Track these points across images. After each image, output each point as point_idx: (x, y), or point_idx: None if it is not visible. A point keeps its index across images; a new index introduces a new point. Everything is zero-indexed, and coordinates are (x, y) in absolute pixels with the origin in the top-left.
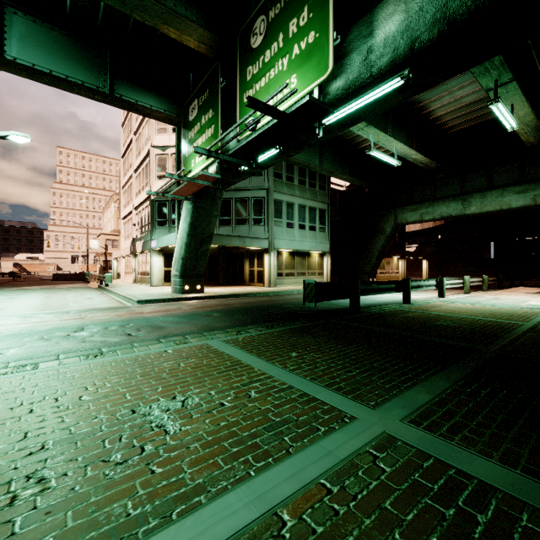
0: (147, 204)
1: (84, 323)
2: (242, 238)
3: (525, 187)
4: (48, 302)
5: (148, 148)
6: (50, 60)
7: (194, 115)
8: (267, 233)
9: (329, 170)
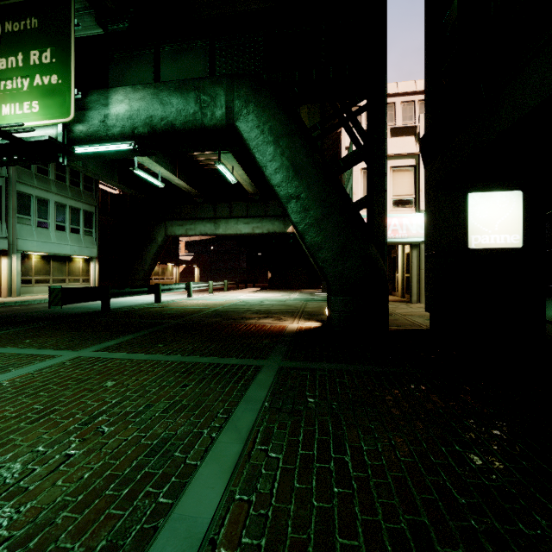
0: None
1: None
2: None
3: (249, 220)
4: None
5: None
6: None
7: None
8: (6, 231)
9: (95, 174)
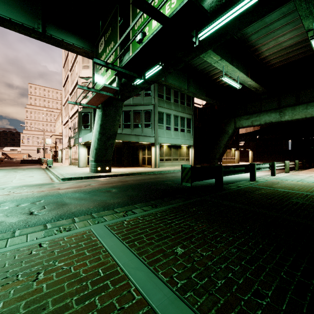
0: (77, 115)
1: (5, 199)
2: (137, 136)
3: None
4: None
5: (77, 78)
6: None
7: (102, 48)
8: (154, 133)
9: (193, 93)
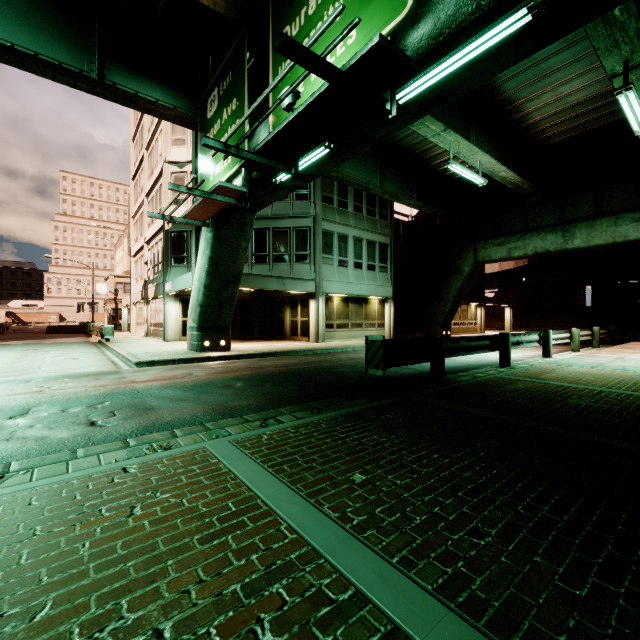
0: (160, 236)
1: (37, 401)
2: (281, 279)
3: None
4: (14, 364)
5: (162, 164)
6: (11, 29)
7: (213, 109)
8: (314, 273)
9: (393, 193)
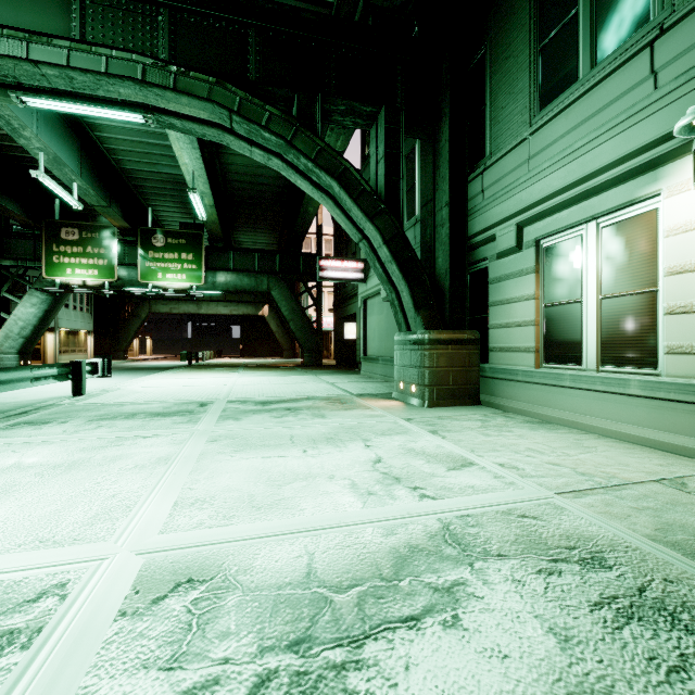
0: None
1: None
2: None
3: (227, 304)
4: None
5: None
6: None
7: (73, 238)
8: None
9: None
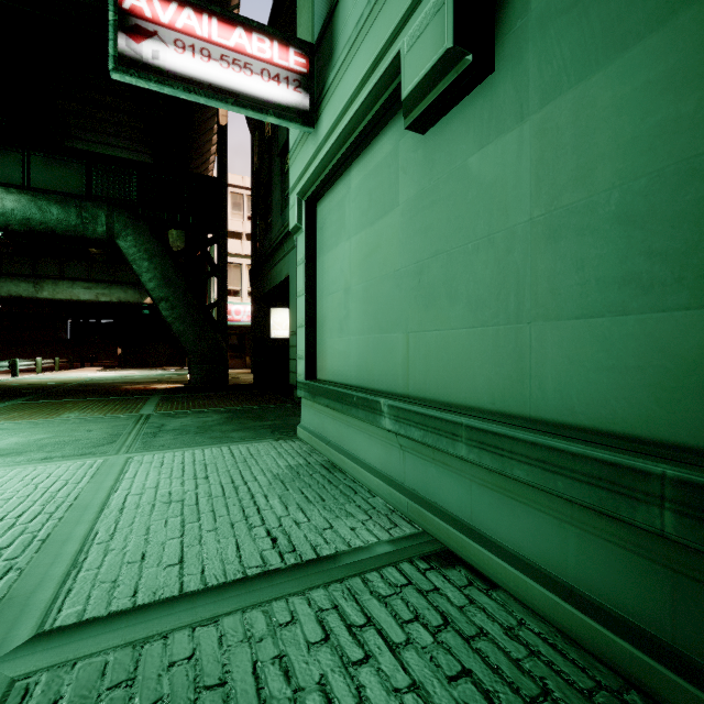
0: None
1: None
2: None
3: (91, 285)
4: None
5: None
6: None
7: None
8: None
9: None
